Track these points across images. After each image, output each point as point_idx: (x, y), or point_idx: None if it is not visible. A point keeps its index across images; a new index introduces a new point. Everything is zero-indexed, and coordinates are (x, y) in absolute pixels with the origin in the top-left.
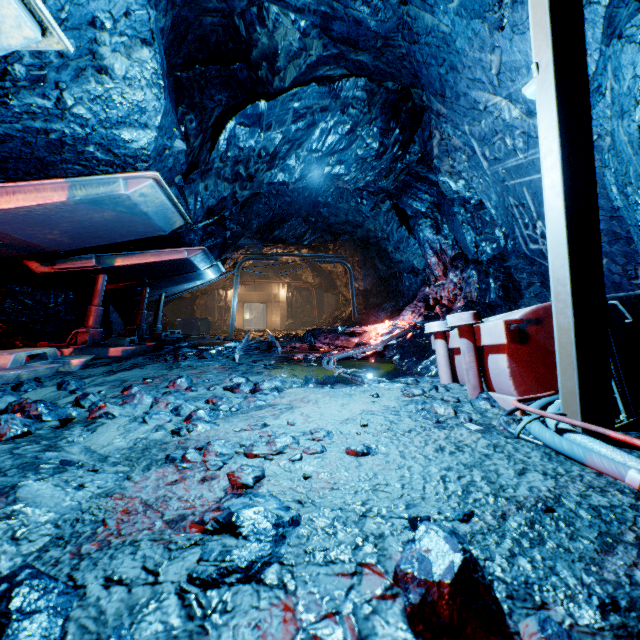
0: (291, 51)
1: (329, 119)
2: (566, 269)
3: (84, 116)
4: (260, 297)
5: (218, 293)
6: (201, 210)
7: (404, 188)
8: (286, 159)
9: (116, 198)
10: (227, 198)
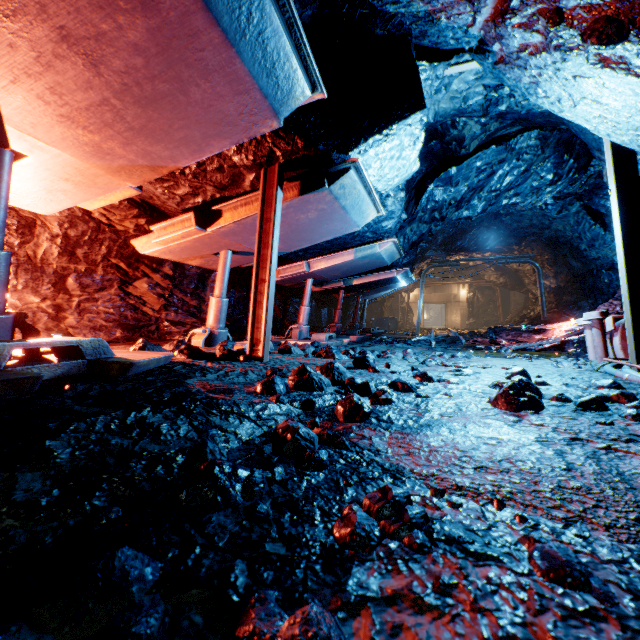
0: (474, 136)
1: (505, 167)
2: (626, 290)
3: (369, 223)
4: (439, 298)
5: (400, 296)
6: (407, 244)
7: (594, 190)
8: (470, 201)
9: (374, 254)
10: (424, 234)
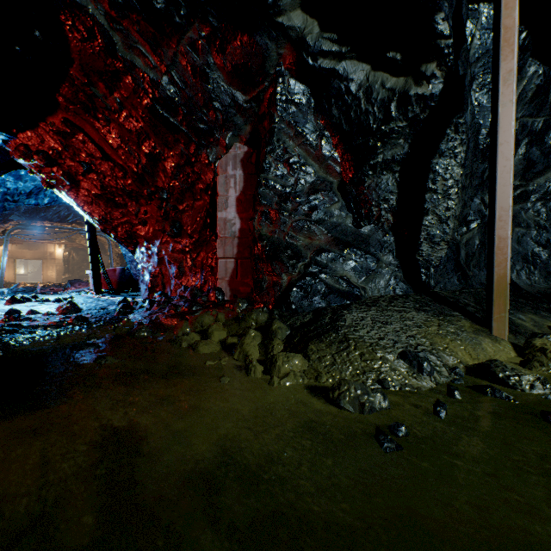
0: None
1: None
2: (91, 262)
3: None
4: (35, 254)
5: None
6: None
7: None
8: (39, 195)
9: None
10: None
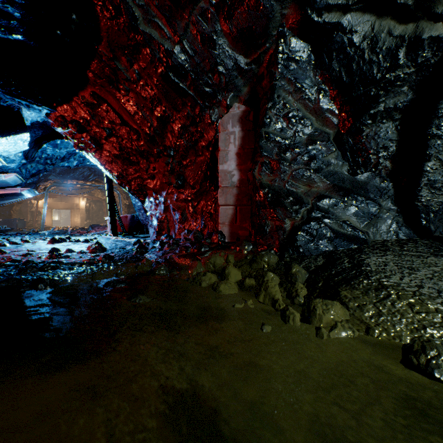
0: None
1: None
2: (109, 210)
3: None
4: (65, 205)
5: (31, 202)
6: (29, 174)
7: None
8: (70, 159)
9: (0, 180)
10: (42, 170)
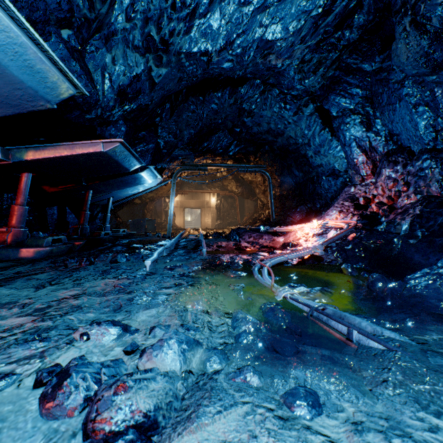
0: None
1: None
2: None
3: None
4: (196, 204)
5: (164, 201)
6: (111, 91)
7: (332, 85)
8: (208, 17)
9: None
10: (141, 77)
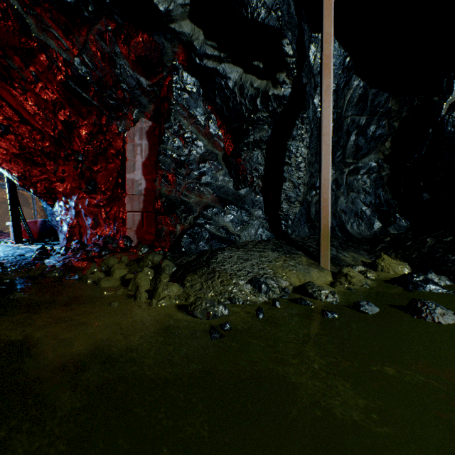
0: None
1: None
2: (11, 215)
3: None
4: None
5: None
6: None
7: None
8: None
9: None
10: None
